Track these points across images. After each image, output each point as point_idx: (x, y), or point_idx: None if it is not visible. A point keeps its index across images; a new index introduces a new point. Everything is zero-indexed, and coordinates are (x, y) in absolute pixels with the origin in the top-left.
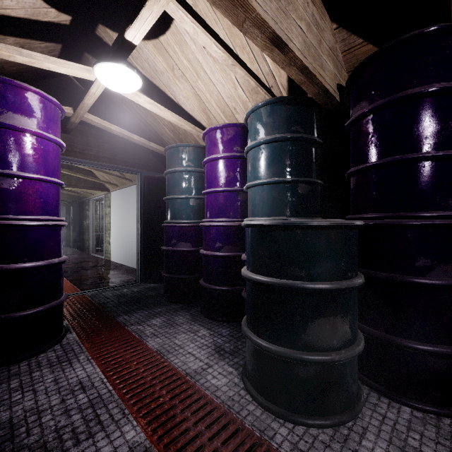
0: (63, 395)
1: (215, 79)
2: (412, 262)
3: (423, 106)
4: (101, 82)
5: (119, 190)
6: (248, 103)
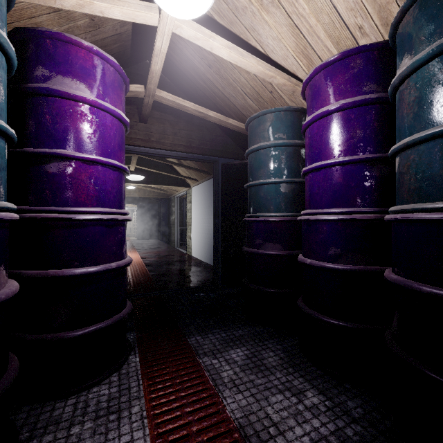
0: None
1: None
2: None
3: None
4: (157, 1)
5: (199, 185)
6: (392, 5)
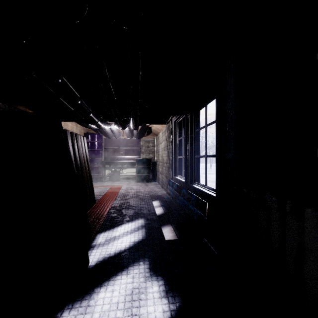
0: None
1: None
2: (94, 163)
3: (95, 143)
4: None
5: None
6: None
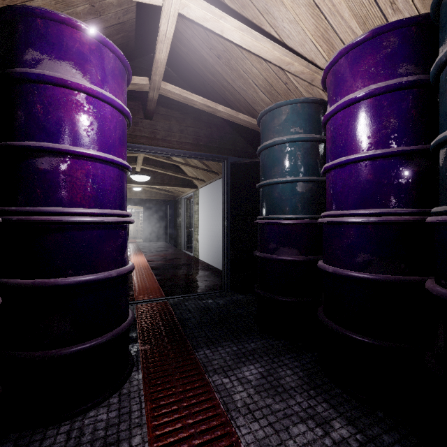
0: None
1: None
2: None
3: None
4: None
5: (206, 186)
6: None
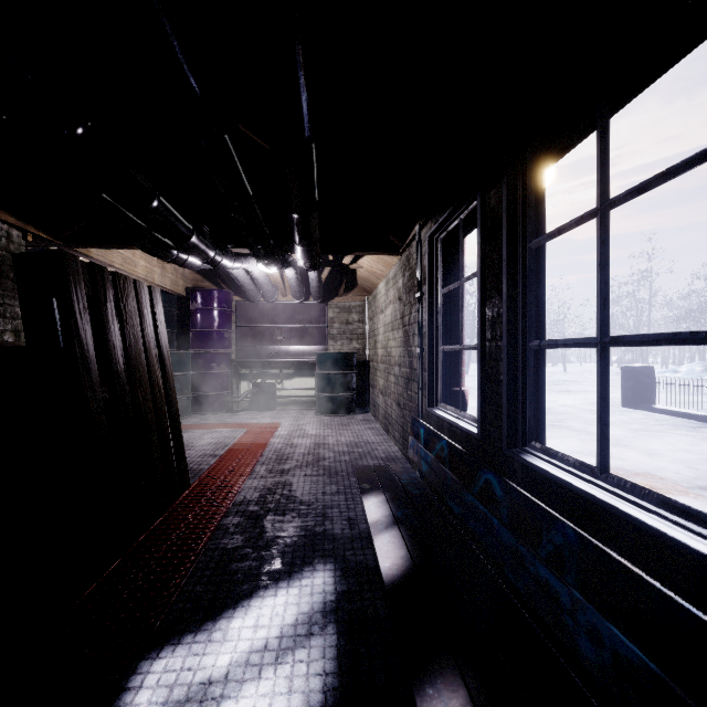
0: None
1: None
2: (210, 366)
3: (213, 313)
4: None
5: None
6: None
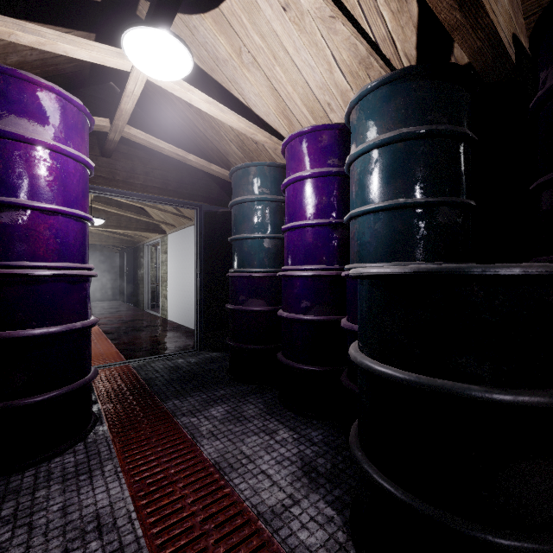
0: (69, 539)
1: (300, 60)
2: None
3: None
4: (134, 63)
5: (177, 232)
6: (350, 93)
